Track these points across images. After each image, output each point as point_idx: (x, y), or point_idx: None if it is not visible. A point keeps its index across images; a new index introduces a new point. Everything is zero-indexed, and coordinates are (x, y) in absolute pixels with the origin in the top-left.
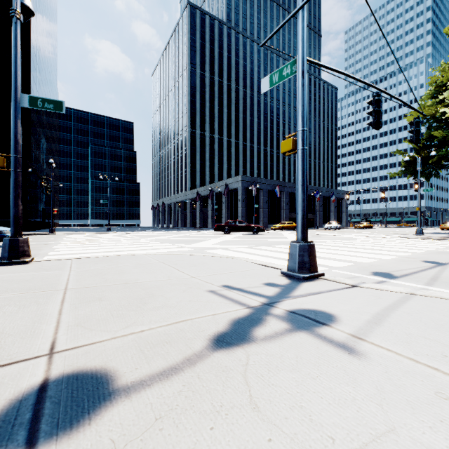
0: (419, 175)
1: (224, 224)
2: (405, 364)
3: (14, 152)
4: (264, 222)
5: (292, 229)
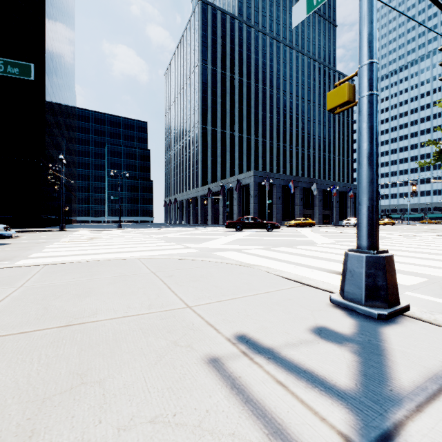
0: None
1: (236, 221)
2: None
3: None
4: (277, 218)
5: (308, 225)
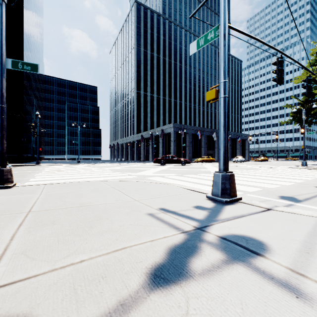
0: (304, 122)
1: (161, 158)
2: None
3: (0, 103)
4: (189, 156)
5: (210, 161)
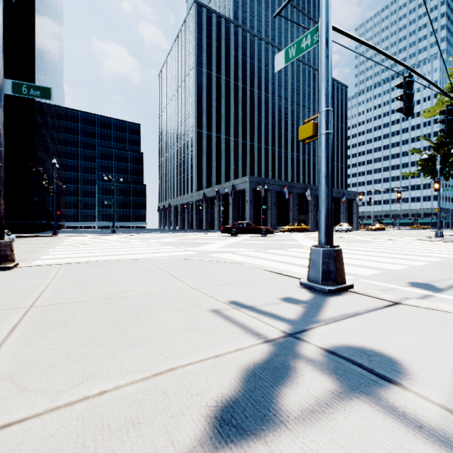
0: (439, 174)
1: (231, 226)
2: None
3: None
4: (272, 223)
5: (302, 231)
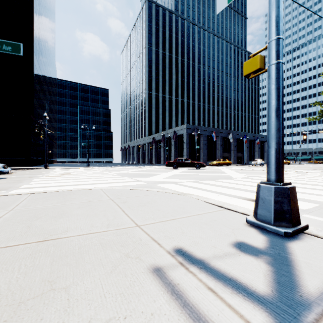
0: None
1: (173, 161)
2: None
3: None
4: (203, 159)
5: (226, 164)
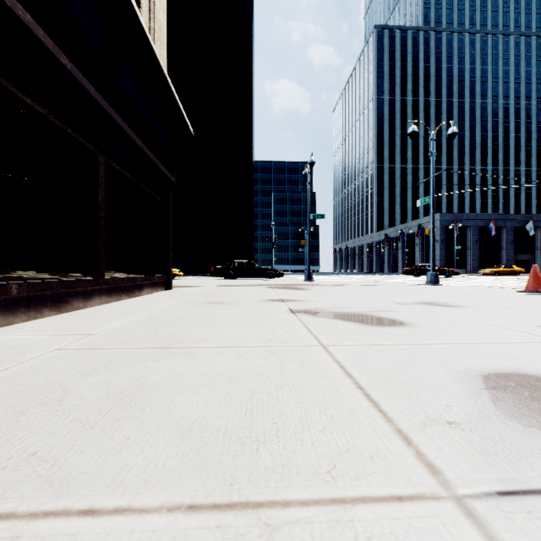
0: None
1: (413, 268)
2: (422, 286)
3: (308, 238)
4: (472, 265)
5: (512, 274)
